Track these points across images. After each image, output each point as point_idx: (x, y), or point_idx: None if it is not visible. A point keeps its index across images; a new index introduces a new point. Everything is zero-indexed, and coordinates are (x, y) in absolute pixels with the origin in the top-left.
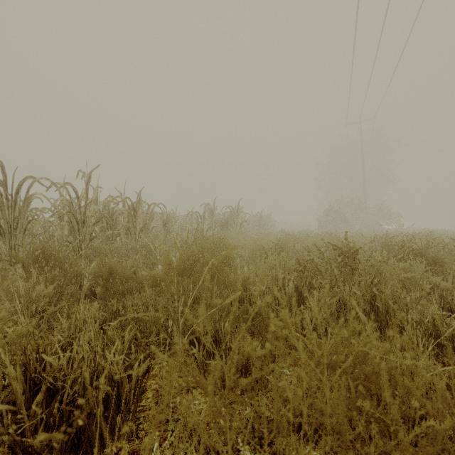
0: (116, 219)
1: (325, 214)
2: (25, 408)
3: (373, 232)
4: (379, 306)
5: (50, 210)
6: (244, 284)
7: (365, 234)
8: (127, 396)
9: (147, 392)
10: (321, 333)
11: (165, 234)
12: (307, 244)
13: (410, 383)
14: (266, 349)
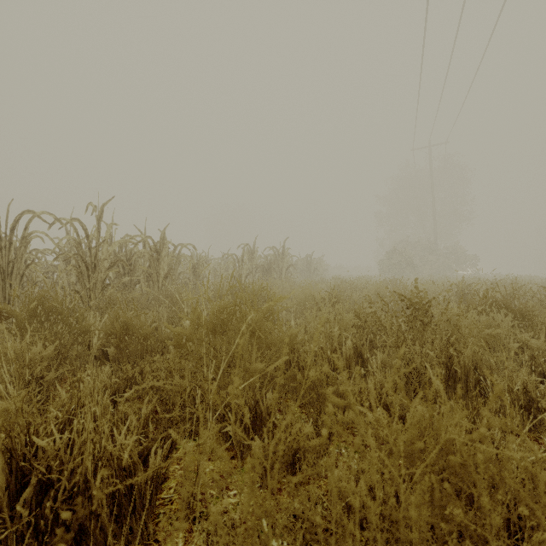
0: (135, 263)
1: (387, 257)
2: (8, 507)
3: (447, 279)
4: (458, 370)
5: (54, 252)
6: (292, 344)
7: (435, 281)
8: (142, 488)
9: (169, 481)
10: (397, 417)
11: (195, 282)
12: (367, 293)
13: (513, 481)
14: (323, 439)
